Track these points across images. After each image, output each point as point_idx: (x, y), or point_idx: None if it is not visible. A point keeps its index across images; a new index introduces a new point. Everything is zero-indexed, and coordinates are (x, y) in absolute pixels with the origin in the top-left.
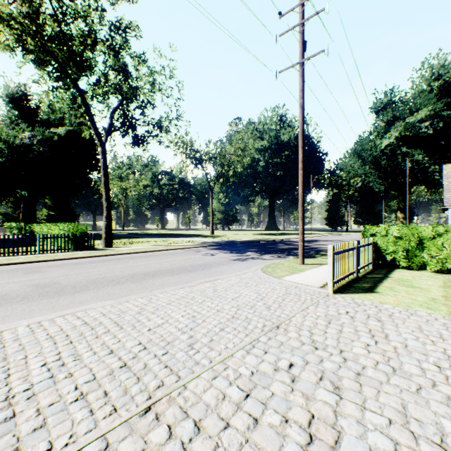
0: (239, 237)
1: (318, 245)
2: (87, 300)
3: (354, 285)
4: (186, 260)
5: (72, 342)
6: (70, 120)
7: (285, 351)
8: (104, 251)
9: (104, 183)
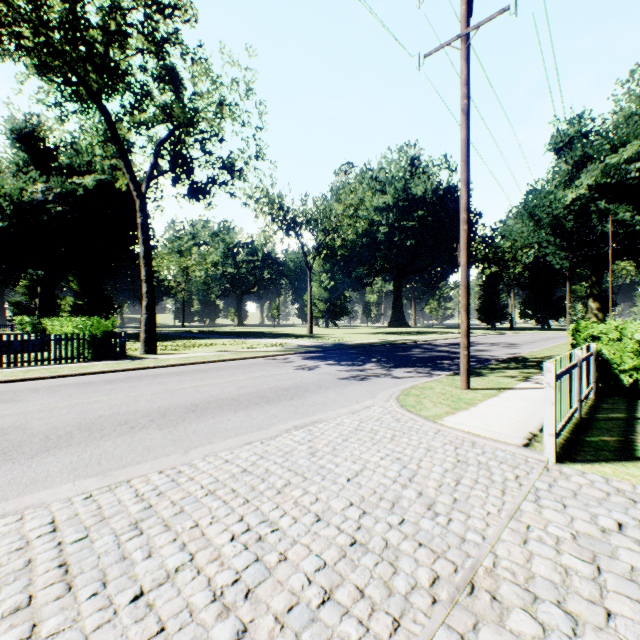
0: (350, 338)
1: (476, 352)
2: (49, 476)
3: (584, 438)
4: (265, 378)
5: None
6: (102, 164)
7: None
8: (139, 361)
9: (144, 255)
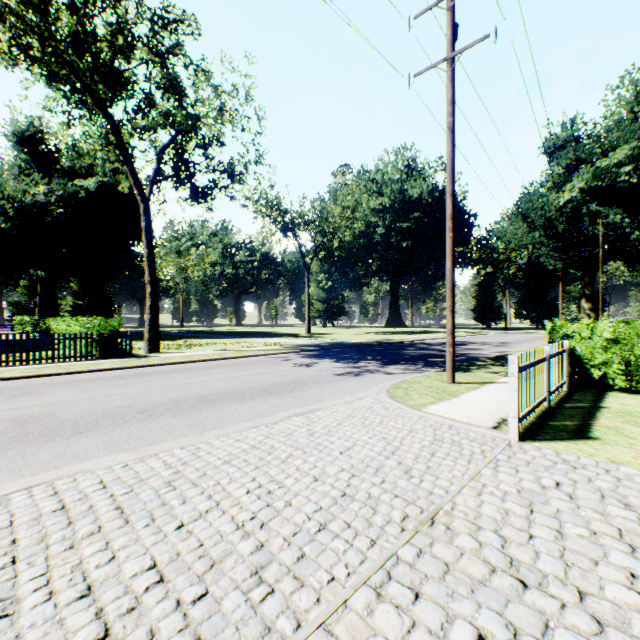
0: (347, 338)
1: (468, 350)
2: (87, 451)
3: (548, 422)
4: (266, 374)
5: (15, 562)
6: (103, 167)
7: (458, 594)
8: (145, 359)
9: (147, 257)
